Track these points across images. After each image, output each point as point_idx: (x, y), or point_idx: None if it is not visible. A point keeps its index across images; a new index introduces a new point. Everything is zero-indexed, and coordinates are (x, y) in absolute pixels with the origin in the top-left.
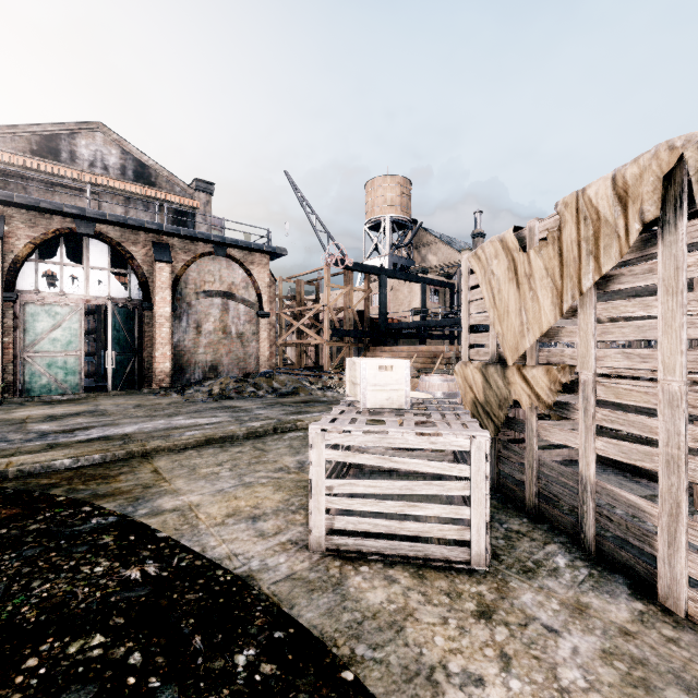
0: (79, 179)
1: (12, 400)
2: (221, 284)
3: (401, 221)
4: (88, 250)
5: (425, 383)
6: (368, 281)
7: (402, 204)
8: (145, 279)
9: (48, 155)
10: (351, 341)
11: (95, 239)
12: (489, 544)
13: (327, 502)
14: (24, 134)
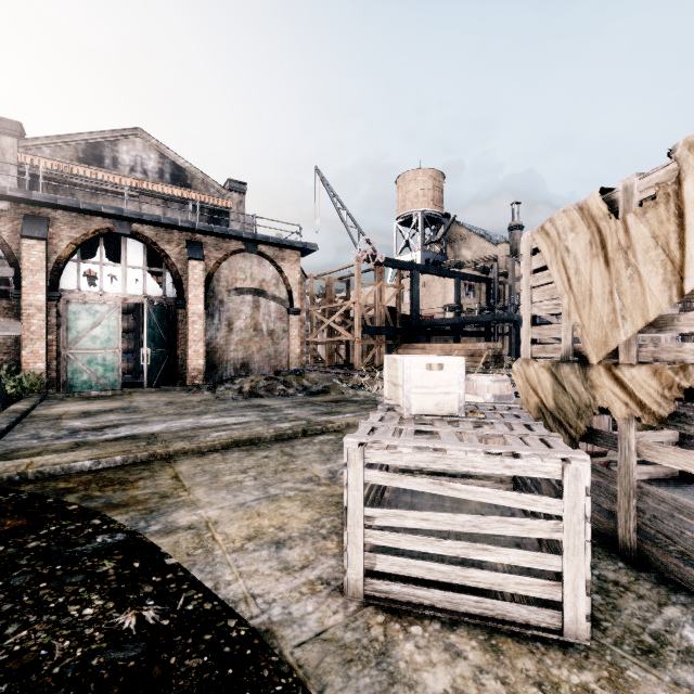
0: (120, 184)
1: (54, 396)
2: (252, 281)
3: (434, 216)
4: (126, 249)
5: (472, 383)
6: (399, 277)
7: (435, 198)
8: (179, 277)
9: (93, 162)
10: (382, 339)
11: (132, 239)
12: (590, 610)
13: (366, 536)
14: (72, 143)
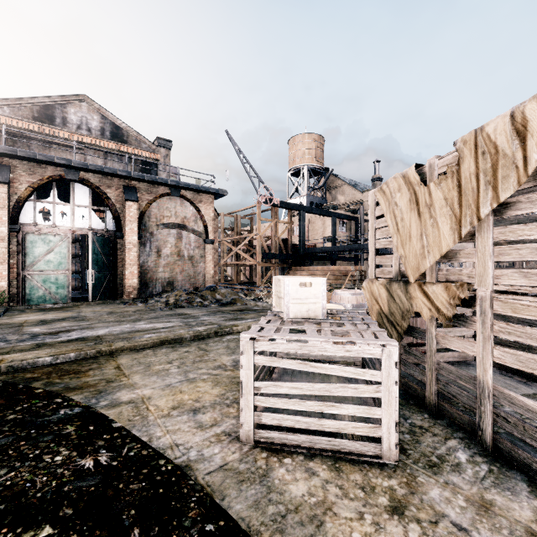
0: (69, 138)
1: (15, 308)
2: (176, 218)
3: (316, 169)
4: (74, 192)
5: (337, 296)
6: (290, 216)
7: (317, 155)
8: (118, 214)
9: (46, 120)
10: (277, 262)
11: (79, 183)
12: (398, 441)
13: (255, 400)
14: (28, 105)
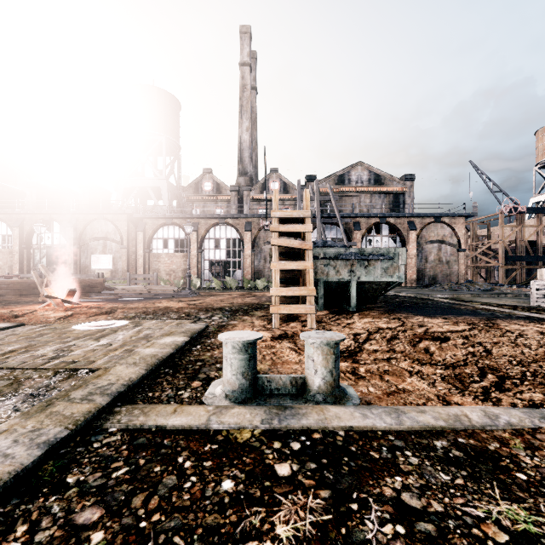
0: (352, 191)
1: None
2: (438, 236)
3: None
4: (382, 229)
5: None
6: (539, 219)
7: None
8: (404, 238)
9: (340, 184)
10: (523, 264)
11: (384, 224)
12: None
13: (536, 296)
14: (333, 177)
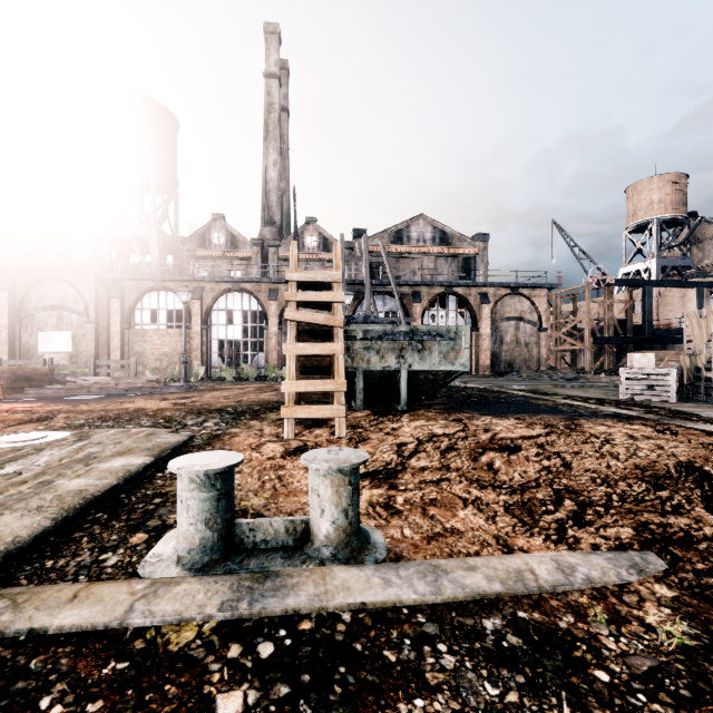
0: (412, 252)
1: None
2: (515, 312)
3: (673, 220)
4: (448, 301)
5: (669, 366)
6: (629, 293)
7: (674, 202)
8: (475, 314)
9: (397, 242)
10: (612, 347)
11: (450, 295)
12: (675, 396)
13: (625, 386)
14: (388, 233)
